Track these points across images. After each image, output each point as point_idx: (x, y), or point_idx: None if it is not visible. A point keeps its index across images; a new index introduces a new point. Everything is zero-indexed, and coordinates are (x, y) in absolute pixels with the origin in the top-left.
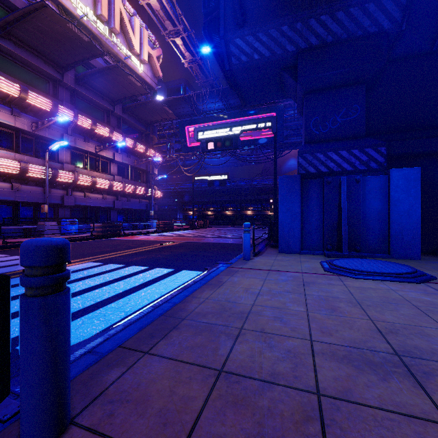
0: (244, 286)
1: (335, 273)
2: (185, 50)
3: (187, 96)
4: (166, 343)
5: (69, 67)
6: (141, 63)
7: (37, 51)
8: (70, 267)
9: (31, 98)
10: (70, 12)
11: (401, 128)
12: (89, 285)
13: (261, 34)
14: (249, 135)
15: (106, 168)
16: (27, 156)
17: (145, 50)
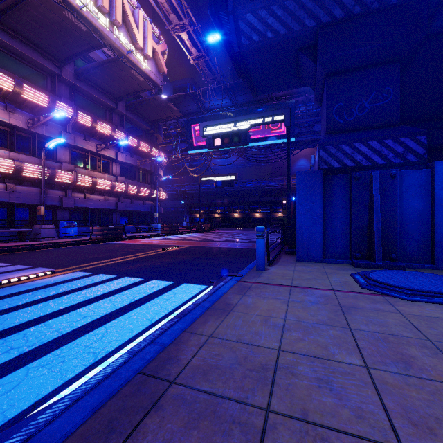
0: (262, 312)
1: (377, 291)
2: (191, 46)
3: (193, 92)
4: None
5: (68, 60)
6: (145, 59)
7: (34, 43)
8: (51, 278)
9: (26, 92)
10: (68, 3)
11: (440, 115)
12: (63, 305)
13: (275, 7)
14: (258, 134)
15: (108, 168)
16: (23, 154)
17: (149, 45)
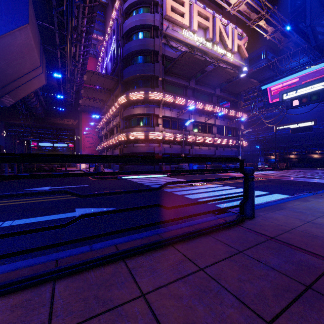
0: None
1: None
2: (268, 27)
3: (270, 63)
4: (279, 212)
5: (193, 77)
6: (232, 55)
7: (179, 75)
8: (208, 185)
9: (177, 100)
10: (193, 46)
11: None
12: (224, 193)
13: None
14: None
15: (210, 130)
16: (175, 130)
17: (235, 44)
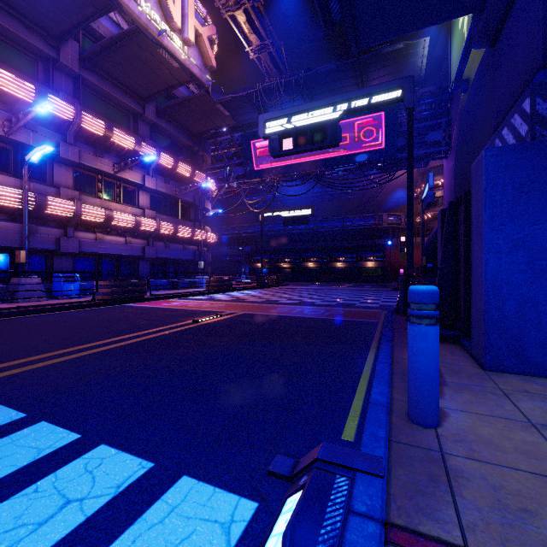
0: None
1: None
2: (250, 32)
3: (252, 92)
4: None
5: (65, 36)
6: (184, 45)
7: (12, 7)
8: None
9: None
10: None
11: None
12: None
13: None
14: (344, 149)
15: (132, 198)
16: None
17: (190, 25)
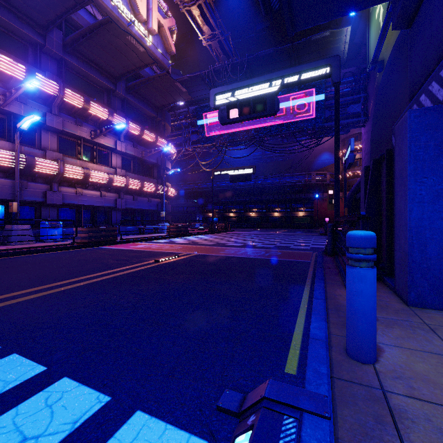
0: None
1: None
2: (203, 23)
3: (205, 72)
4: None
5: (51, 25)
6: (149, 34)
7: (7, 1)
8: None
9: None
10: None
11: None
12: None
13: None
14: (280, 119)
15: (107, 159)
16: None
17: (154, 18)
